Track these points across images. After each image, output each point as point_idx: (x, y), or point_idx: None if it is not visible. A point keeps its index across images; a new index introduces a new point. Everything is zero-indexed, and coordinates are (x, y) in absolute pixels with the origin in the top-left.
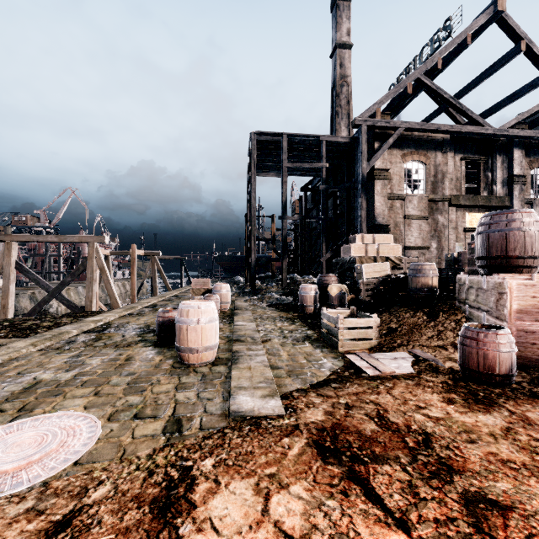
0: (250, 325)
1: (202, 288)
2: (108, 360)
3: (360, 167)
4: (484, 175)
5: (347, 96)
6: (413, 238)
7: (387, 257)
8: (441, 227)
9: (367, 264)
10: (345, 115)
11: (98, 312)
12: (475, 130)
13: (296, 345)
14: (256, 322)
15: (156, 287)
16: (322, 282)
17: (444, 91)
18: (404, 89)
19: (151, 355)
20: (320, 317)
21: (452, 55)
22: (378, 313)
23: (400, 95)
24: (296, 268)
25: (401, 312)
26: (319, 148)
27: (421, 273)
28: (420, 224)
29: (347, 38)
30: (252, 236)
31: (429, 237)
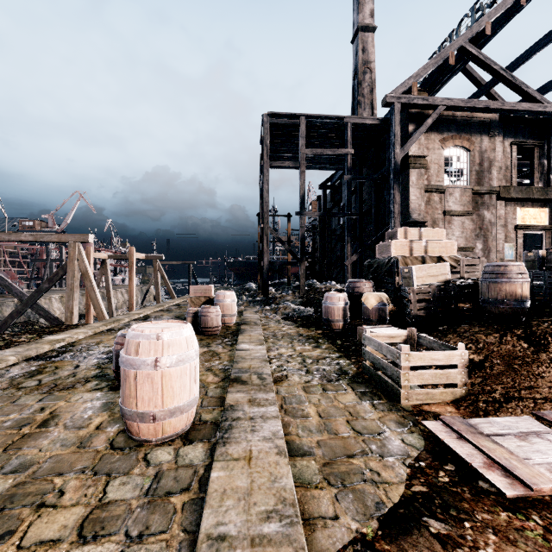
0: (258, 350)
1: (202, 297)
2: (12, 422)
3: (392, 153)
4: (539, 163)
5: (370, 84)
6: (454, 238)
7: (440, 257)
8: (488, 225)
9: (419, 266)
10: (368, 105)
11: (74, 327)
12: (531, 107)
13: (329, 391)
14: (267, 344)
15: (158, 295)
16: (353, 290)
17: (493, 61)
18: (445, 60)
19: (89, 412)
20: (353, 337)
21: (501, 20)
22: (440, 334)
23: (439, 68)
24: (315, 273)
25: (477, 335)
26: (343, 134)
27: (505, 277)
28: (463, 221)
29: (370, 20)
30: (264, 235)
31: (473, 237)
